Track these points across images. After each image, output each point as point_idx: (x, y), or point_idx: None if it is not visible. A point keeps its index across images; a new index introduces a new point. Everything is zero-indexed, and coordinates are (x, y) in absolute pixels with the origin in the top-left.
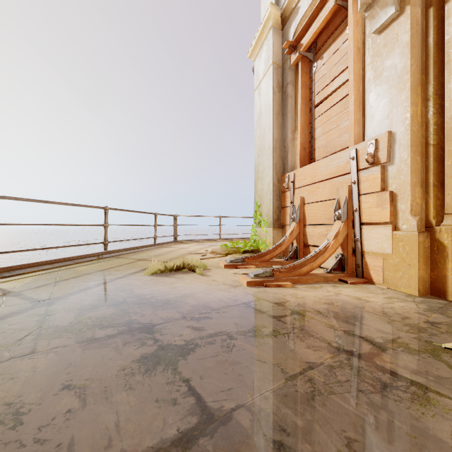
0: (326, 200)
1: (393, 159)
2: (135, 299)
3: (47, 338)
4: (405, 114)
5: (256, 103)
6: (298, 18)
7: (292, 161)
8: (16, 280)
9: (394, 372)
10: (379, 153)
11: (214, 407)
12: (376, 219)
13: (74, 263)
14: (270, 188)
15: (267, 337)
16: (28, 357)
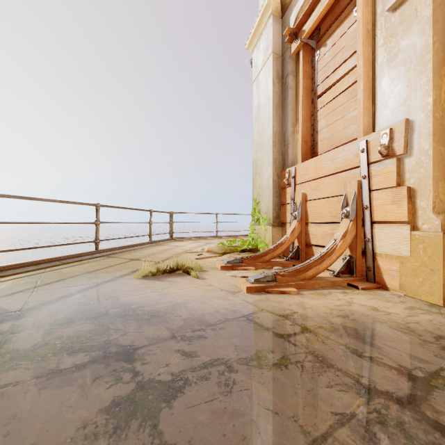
0: (331, 196)
1: (410, 150)
2: (119, 309)
3: None
4: (426, 98)
5: (254, 96)
6: (299, 3)
7: (293, 155)
8: None
9: None
10: (394, 144)
11: None
12: (390, 218)
13: (61, 264)
14: (270, 184)
15: (275, 369)
16: None
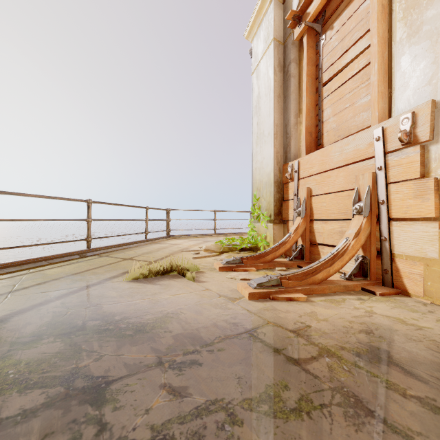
0: (340, 191)
1: (437, 136)
2: (99, 322)
3: None
4: None
5: (253, 87)
6: None
7: (296, 148)
8: None
9: None
10: (418, 129)
11: None
12: (412, 214)
13: (48, 264)
14: (271, 179)
15: (294, 418)
16: None
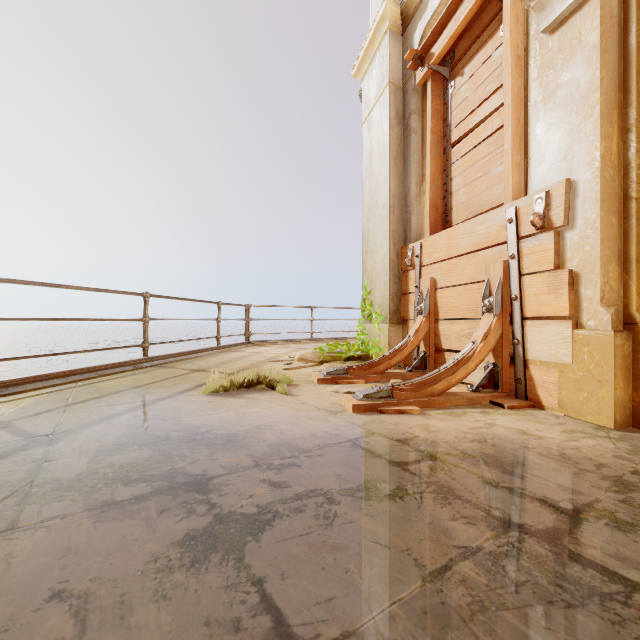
0: (469, 283)
1: (573, 221)
2: (183, 433)
3: (39, 502)
4: (593, 152)
5: (364, 142)
6: (427, 15)
7: (418, 226)
8: (8, 402)
9: (601, 565)
10: (552, 212)
11: (304, 637)
12: (546, 312)
13: (98, 376)
14: (386, 266)
15: (388, 500)
16: (3, 537)
